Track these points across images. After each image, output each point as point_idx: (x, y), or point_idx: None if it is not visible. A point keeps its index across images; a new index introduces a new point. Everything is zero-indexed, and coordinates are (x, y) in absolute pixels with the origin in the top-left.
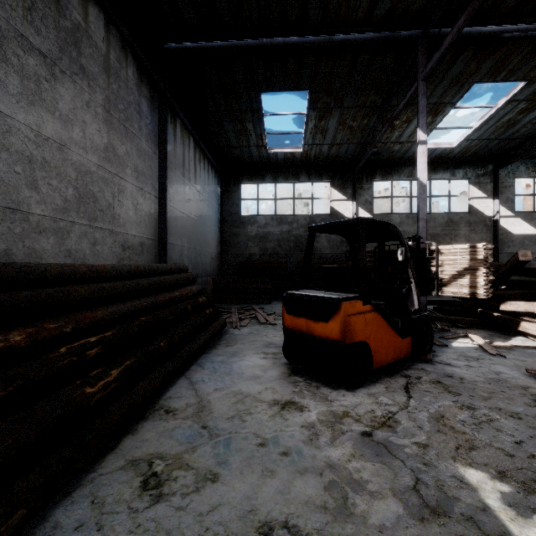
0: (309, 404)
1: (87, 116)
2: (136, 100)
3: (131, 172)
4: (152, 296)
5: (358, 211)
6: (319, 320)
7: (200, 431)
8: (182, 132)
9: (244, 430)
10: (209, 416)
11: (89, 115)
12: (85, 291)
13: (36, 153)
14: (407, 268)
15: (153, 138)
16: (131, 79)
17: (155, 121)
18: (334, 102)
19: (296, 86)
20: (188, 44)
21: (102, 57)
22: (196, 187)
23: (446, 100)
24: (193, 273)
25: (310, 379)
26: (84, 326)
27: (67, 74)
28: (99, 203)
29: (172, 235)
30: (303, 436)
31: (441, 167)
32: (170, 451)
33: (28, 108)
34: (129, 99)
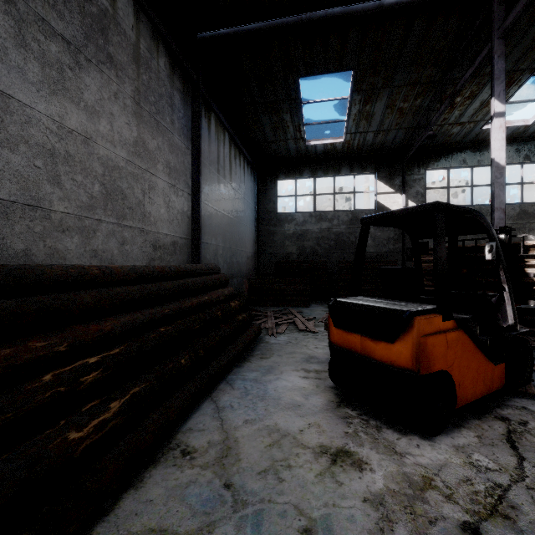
0: (370, 458)
1: (115, 108)
2: (168, 93)
3: (163, 168)
4: (176, 302)
5: (408, 204)
6: (380, 339)
7: (221, 493)
8: (217, 127)
9: (280, 497)
10: (235, 466)
11: (117, 106)
12: (92, 297)
13: (59, 146)
14: (498, 270)
15: (186, 133)
16: (162, 70)
17: (188, 114)
18: (382, 81)
19: (338, 67)
20: (221, 31)
21: (131, 46)
22: (231, 184)
23: (524, 66)
24: (229, 273)
25: (366, 414)
26: (84, 342)
27: (93, 62)
28: (128, 200)
29: (206, 234)
30: (369, 522)
31: (512, 150)
32: (178, 528)
33: (49, 98)
34: (160, 91)
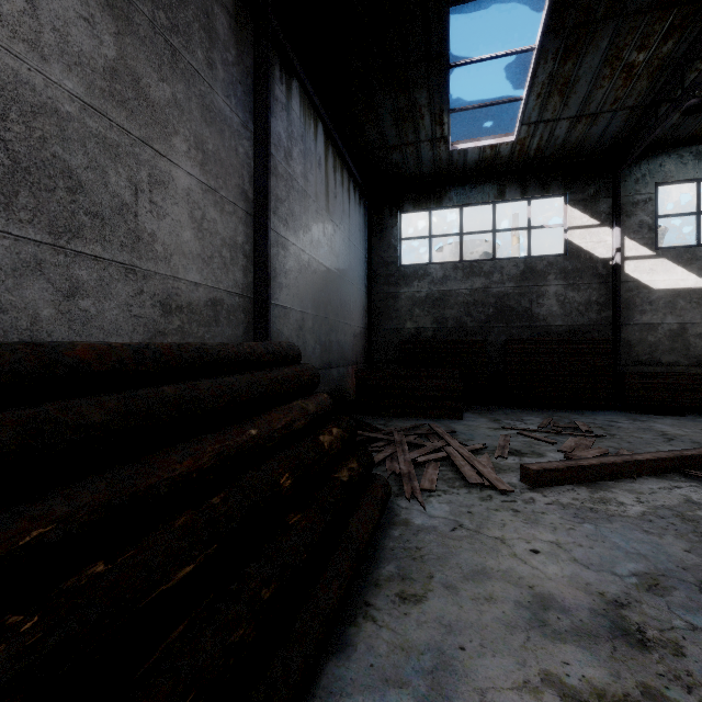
0: None
1: None
2: (201, 3)
3: (188, 149)
4: (123, 468)
5: (624, 245)
6: None
7: None
8: (303, 109)
9: None
10: None
11: None
12: None
13: None
14: None
15: (242, 96)
16: None
17: (246, 64)
18: (606, 4)
19: None
20: None
21: None
22: (328, 212)
23: None
24: (324, 360)
25: None
26: None
27: None
28: (88, 195)
29: (282, 291)
30: None
31: None
32: None
33: None
34: None
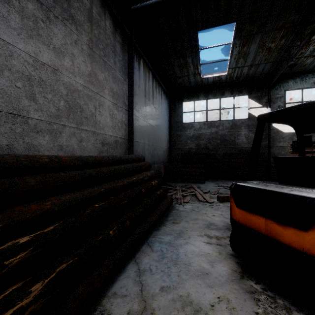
0: None
1: (75, 51)
2: (112, 43)
3: (108, 92)
4: (111, 182)
5: None
6: (290, 225)
7: None
8: (144, 68)
9: None
10: None
11: (76, 50)
12: (36, 181)
13: (34, 74)
14: None
15: (124, 70)
16: (108, 28)
17: (125, 58)
18: (256, 28)
19: (225, 20)
20: (146, 2)
21: (87, 10)
22: (153, 104)
23: None
24: (152, 161)
25: (270, 290)
26: (21, 221)
27: (59, 18)
28: (84, 112)
29: (137, 136)
30: None
31: None
32: None
33: (27, 40)
34: (107, 42)
